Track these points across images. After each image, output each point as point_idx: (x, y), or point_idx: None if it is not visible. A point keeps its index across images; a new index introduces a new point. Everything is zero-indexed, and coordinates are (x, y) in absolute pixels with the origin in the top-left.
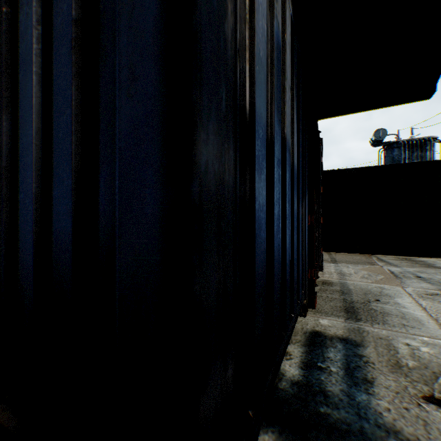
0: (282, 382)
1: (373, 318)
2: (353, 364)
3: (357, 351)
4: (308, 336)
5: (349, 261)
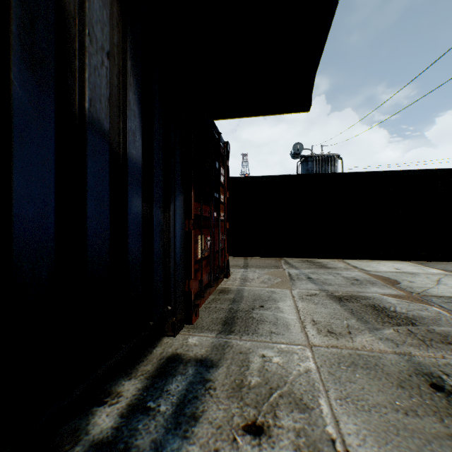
0: (75, 448)
1: (246, 328)
2: (192, 395)
3: (207, 374)
4: (161, 363)
5: (260, 265)
